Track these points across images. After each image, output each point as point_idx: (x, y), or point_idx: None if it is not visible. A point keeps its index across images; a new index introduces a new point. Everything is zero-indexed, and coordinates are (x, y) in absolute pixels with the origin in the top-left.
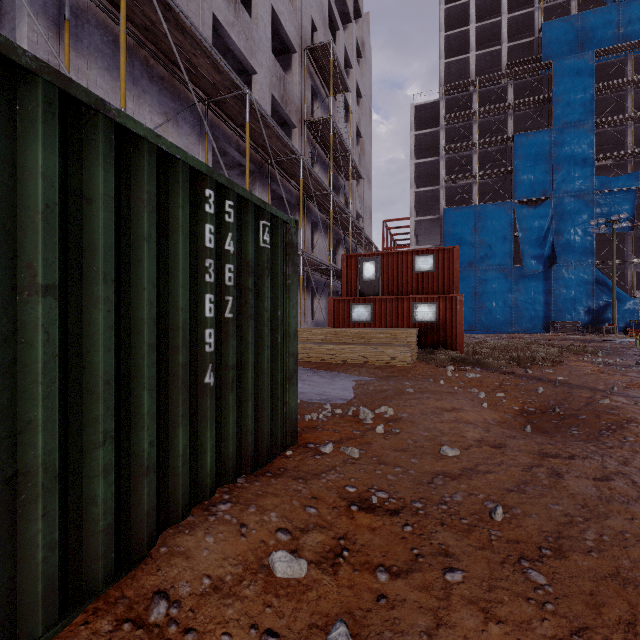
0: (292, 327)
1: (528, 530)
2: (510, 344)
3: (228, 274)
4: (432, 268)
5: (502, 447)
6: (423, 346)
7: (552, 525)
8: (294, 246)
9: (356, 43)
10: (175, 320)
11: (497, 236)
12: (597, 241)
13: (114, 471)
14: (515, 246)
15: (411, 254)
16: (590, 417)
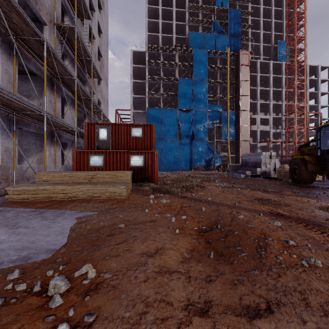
0: None
1: None
2: (179, 177)
3: None
4: (141, 135)
5: (209, 309)
6: (136, 181)
7: None
8: None
9: None
10: None
11: (171, 124)
12: (208, 131)
13: None
14: (178, 130)
15: (129, 126)
16: (241, 233)
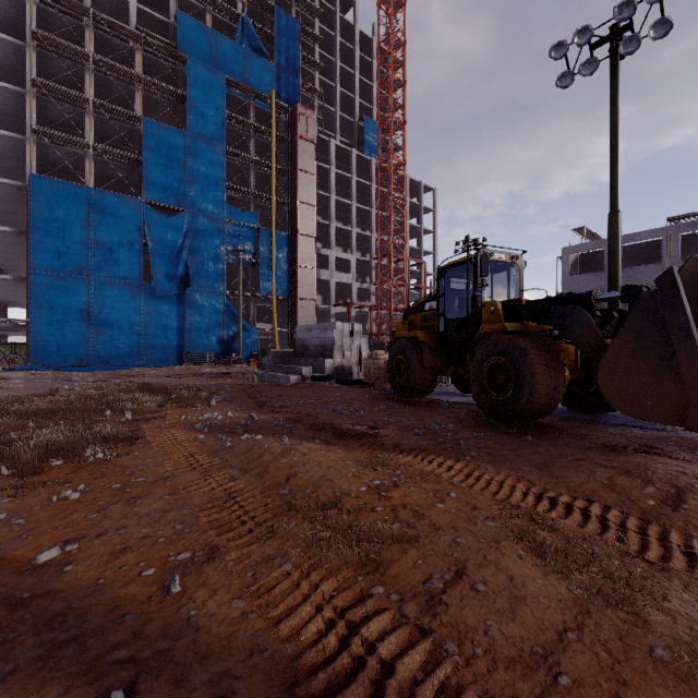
0: None
1: None
2: (97, 393)
3: None
4: None
5: None
6: None
7: None
8: None
9: None
10: None
11: (121, 239)
12: (229, 271)
13: None
14: (148, 259)
15: None
16: None
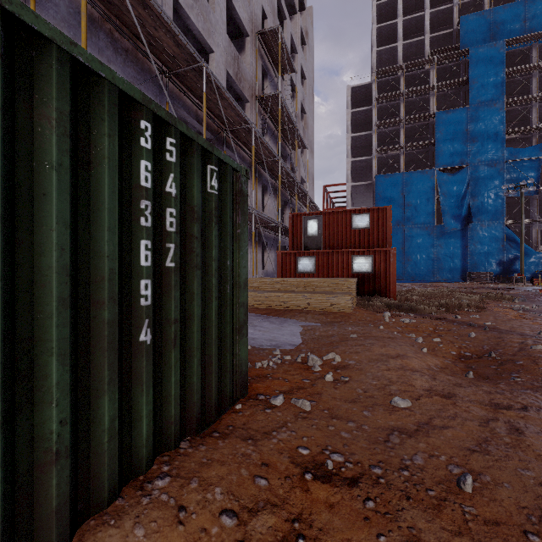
0: (242, 277)
1: (505, 505)
2: (436, 292)
3: (169, 219)
4: (368, 225)
5: (452, 397)
6: (360, 294)
7: (530, 498)
8: (244, 195)
9: (301, 32)
10: (99, 269)
11: (421, 199)
12: (506, 203)
13: (2, 467)
14: (436, 208)
15: (349, 213)
16: (528, 363)
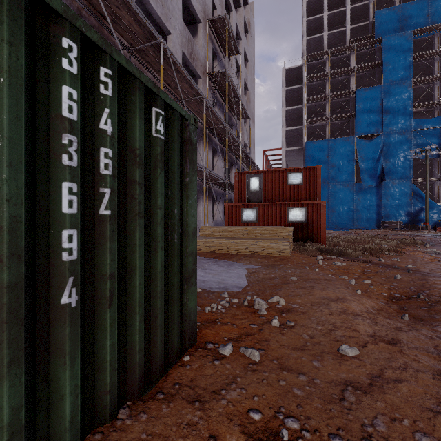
0: (190, 226)
1: None
2: (358, 238)
3: (104, 160)
4: (301, 182)
5: (396, 343)
6: (295, 239)
7: None
8: (193, 144)
9: (244, 22)
10: None
11: (343, 161)
12: (413, 165)
13: None
14: (356, 168)
15: (285, 172)
16: None
